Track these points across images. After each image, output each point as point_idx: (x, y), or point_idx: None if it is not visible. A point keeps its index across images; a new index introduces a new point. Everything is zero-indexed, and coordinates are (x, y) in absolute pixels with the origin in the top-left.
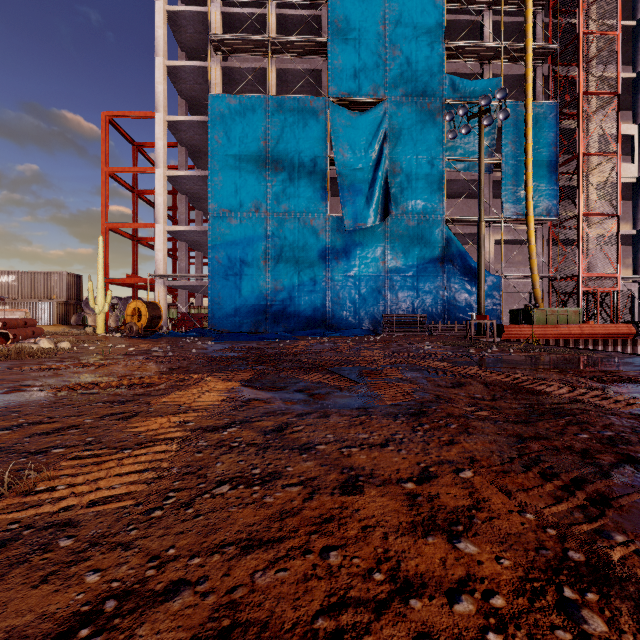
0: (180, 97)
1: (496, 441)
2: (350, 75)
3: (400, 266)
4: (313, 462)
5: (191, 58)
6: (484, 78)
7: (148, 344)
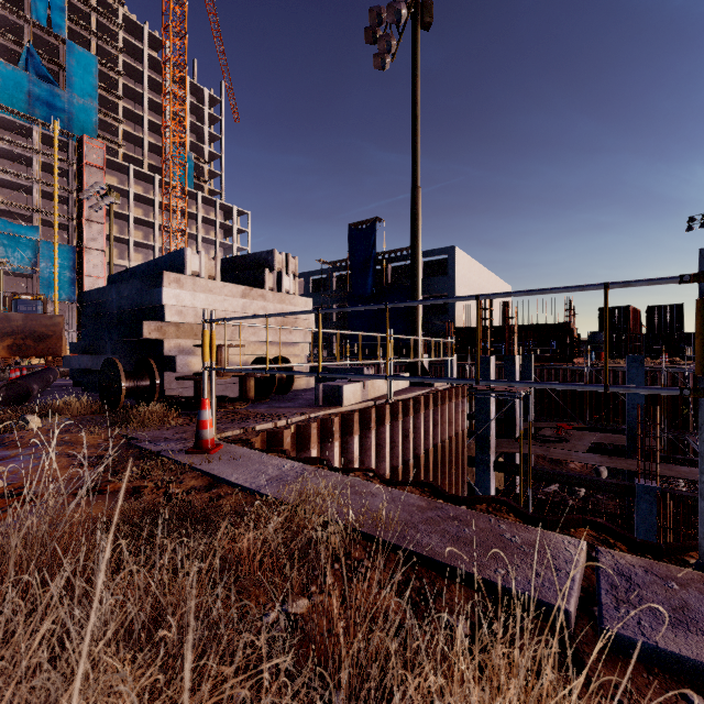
0: None
1: None
2: None
3: None
4: None
5: None
6: (34, 220)
7: None
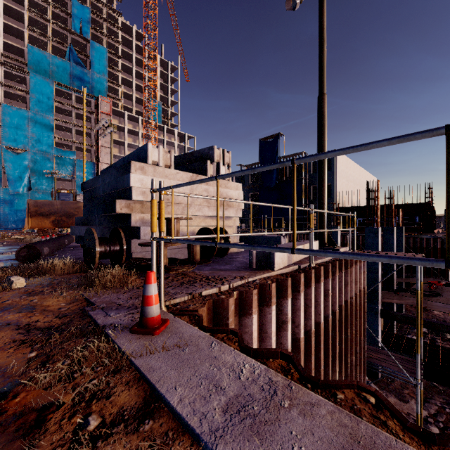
0: None
1: None
2: (13, 139)
3: None
4: None
5: None
6: (73, 147)
7: None
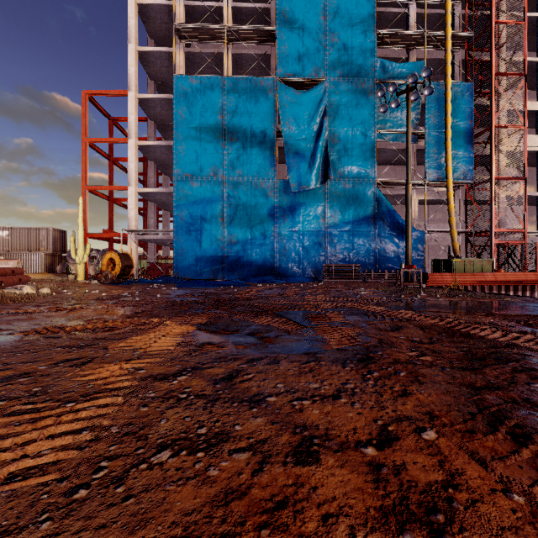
0: (149, 78)
1: (450, 392)
2: (295, 59)
3: (338, 223)
4: (263, 419)
5: (159, 45)
6: (410, 62)
7: (119, 290)
